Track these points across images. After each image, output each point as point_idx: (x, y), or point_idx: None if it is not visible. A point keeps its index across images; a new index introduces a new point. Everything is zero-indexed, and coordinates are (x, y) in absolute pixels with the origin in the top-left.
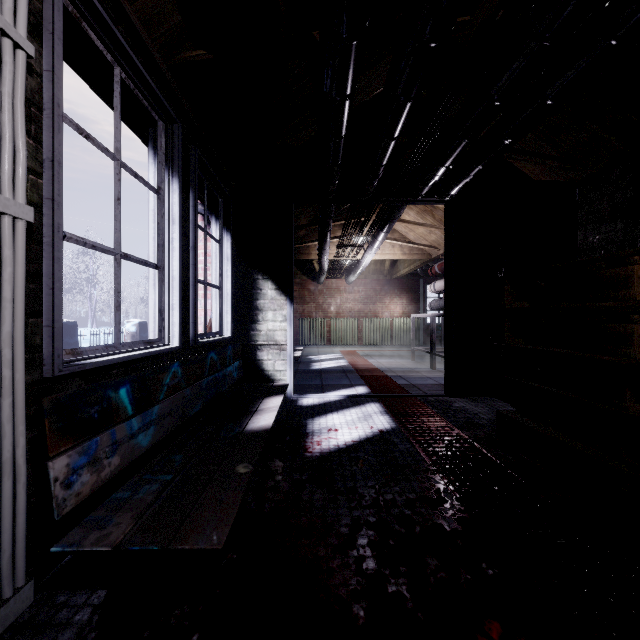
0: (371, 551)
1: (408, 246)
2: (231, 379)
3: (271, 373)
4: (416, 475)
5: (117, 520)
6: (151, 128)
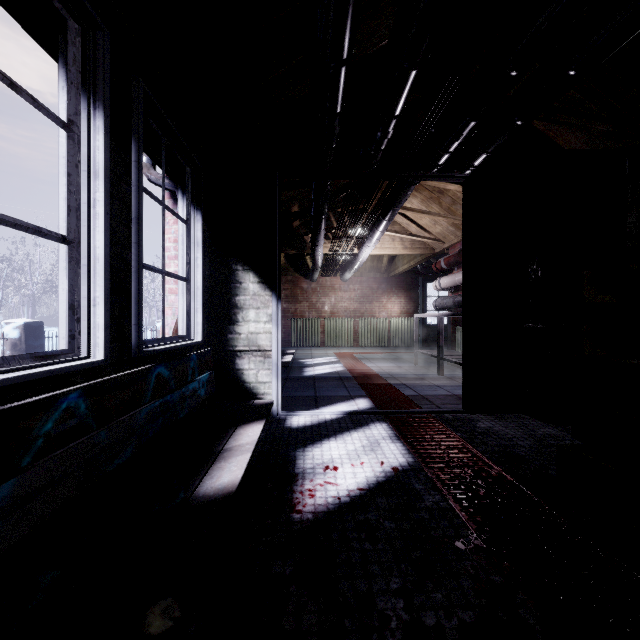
0: None
1: (409, 239)
2: (195, 399)
3: (253, 385)
4: (462, 562)
5: None
6: (62, 35)
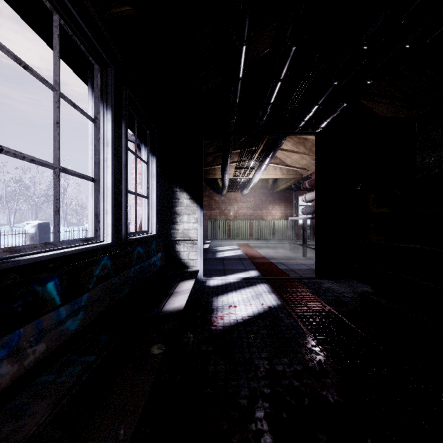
0: (267, 425)
1: (286, 168)
2: (155, 267)
3: (186, 261)
4: (300, 347)
5: (34, 408)
6: (90, 71)
